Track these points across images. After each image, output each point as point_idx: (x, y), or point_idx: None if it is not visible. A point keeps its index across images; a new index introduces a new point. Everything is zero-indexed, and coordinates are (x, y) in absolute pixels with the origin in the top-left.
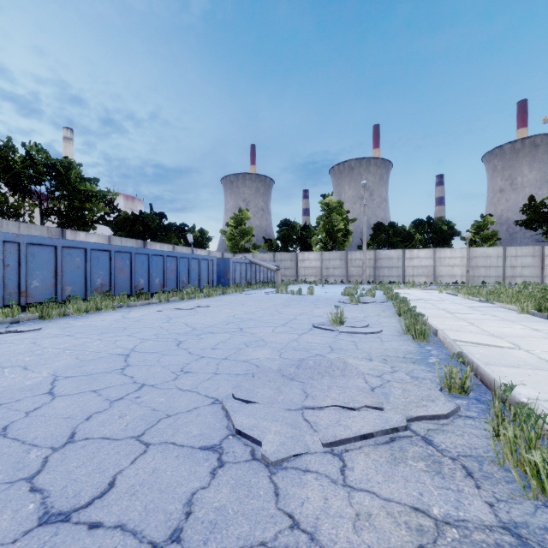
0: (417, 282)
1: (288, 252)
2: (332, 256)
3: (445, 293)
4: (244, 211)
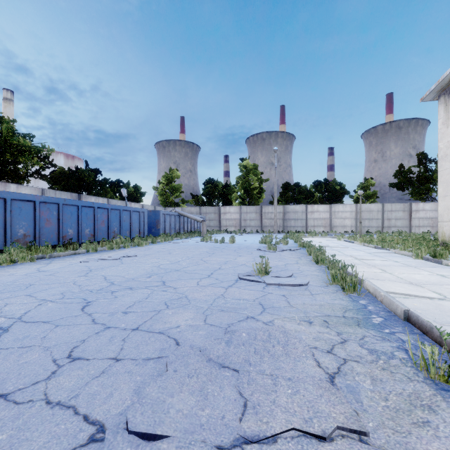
0: (317, 231)
1: (212, 206)
2: (249, 210)
3: (343, 240)
4: (174, 171)
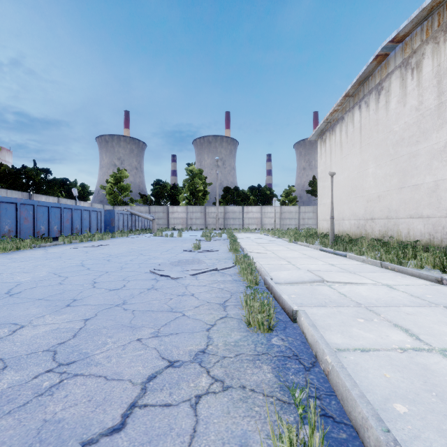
0: (251, 228)
1: (160, 205)
2: (195, 210)
3: (263, 234)
4: (123, 171)
